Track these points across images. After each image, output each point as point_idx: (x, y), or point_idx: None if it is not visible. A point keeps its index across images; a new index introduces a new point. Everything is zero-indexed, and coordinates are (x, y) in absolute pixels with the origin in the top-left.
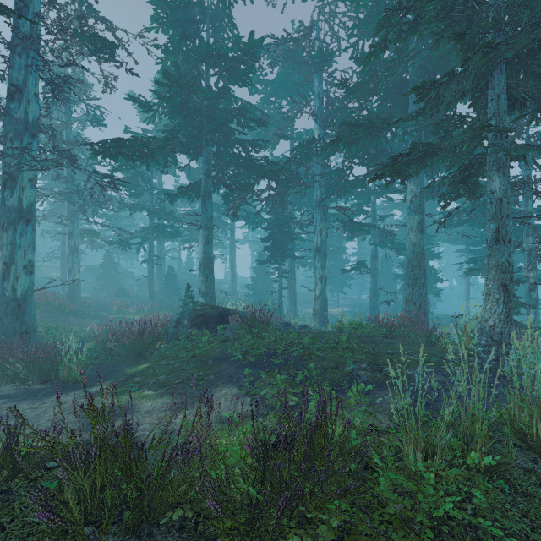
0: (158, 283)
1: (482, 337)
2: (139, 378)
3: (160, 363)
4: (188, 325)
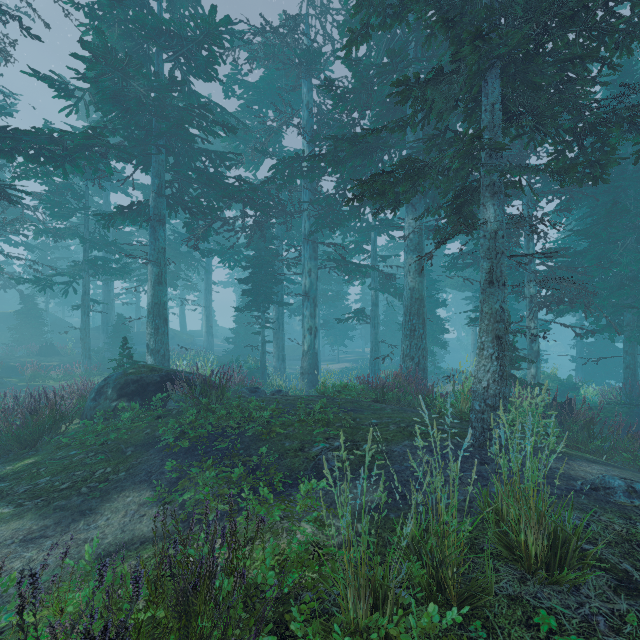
0: (104, 337)
1: (475, 402)
2: (6, 484)
3: (54, 455)
4: (114, 395)
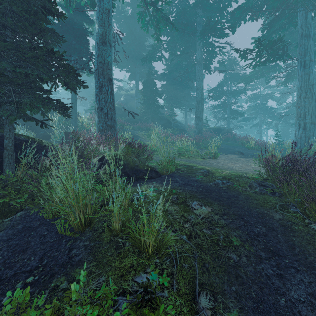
0: None
1: None
2: None
3: None
4: None
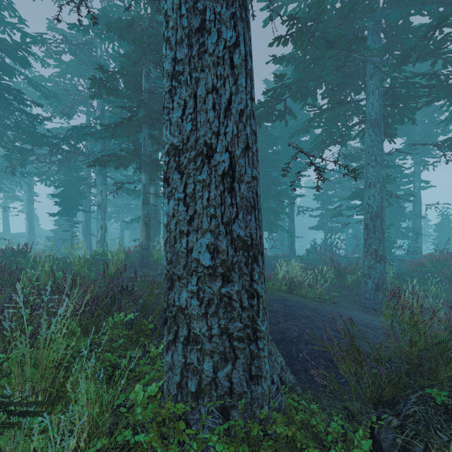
0: None
1: (139, 248)
2: None
3: None
4: None
